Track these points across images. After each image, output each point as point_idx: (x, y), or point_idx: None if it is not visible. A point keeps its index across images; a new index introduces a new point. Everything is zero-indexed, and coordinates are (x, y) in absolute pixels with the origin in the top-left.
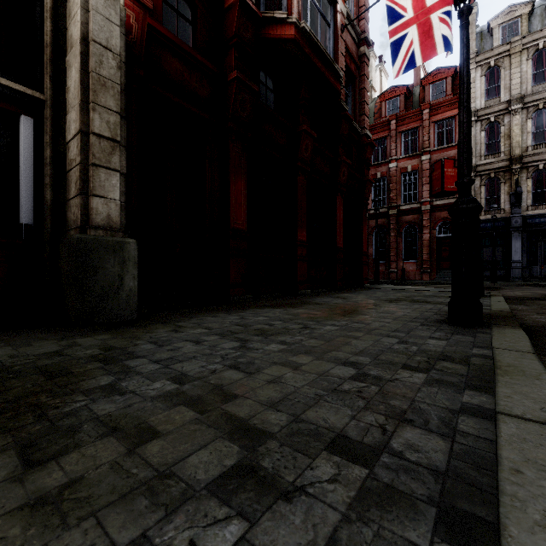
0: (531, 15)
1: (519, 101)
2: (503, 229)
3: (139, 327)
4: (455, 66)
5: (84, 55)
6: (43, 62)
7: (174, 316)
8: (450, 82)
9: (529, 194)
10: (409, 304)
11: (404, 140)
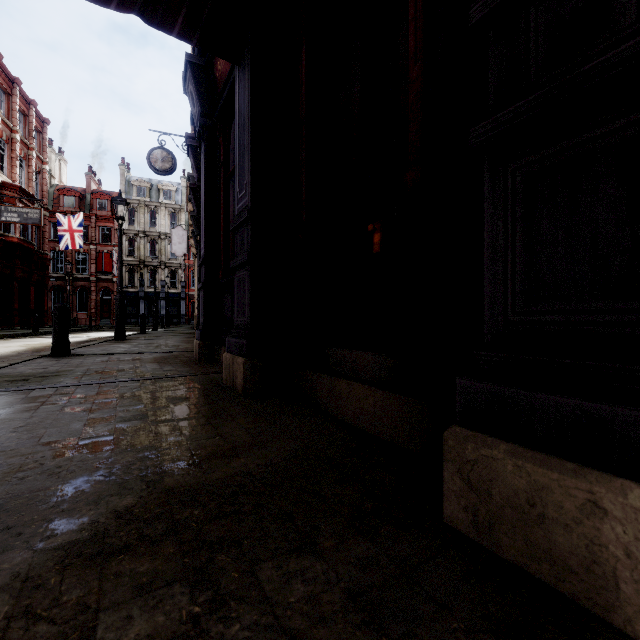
0: (152, 187)
1: (143, 233)
2: (137, 297)
3: None
4: (113, 196)
5: None
6: None
7: None
8: (110, 204)
9: (148, 281)
10: None
11: None
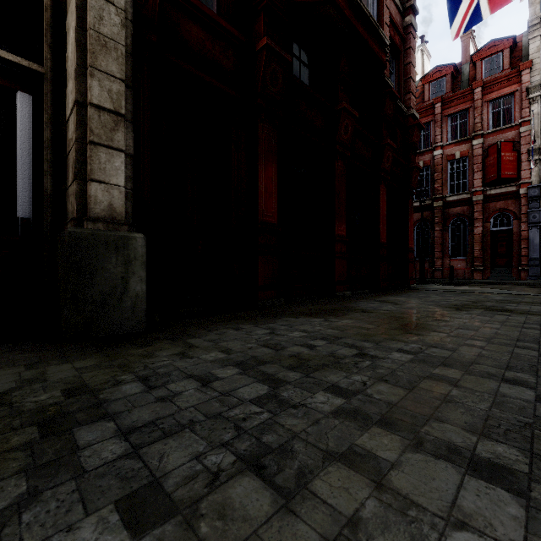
0: None
1: None
2: None
3: (140, 345)
4: (515, 36)
5: (81, 9)
6: (43, 29)
7: (190, 326)
8: (508, 54)
9: None
10: (487, 314)
11: (451, 124)
